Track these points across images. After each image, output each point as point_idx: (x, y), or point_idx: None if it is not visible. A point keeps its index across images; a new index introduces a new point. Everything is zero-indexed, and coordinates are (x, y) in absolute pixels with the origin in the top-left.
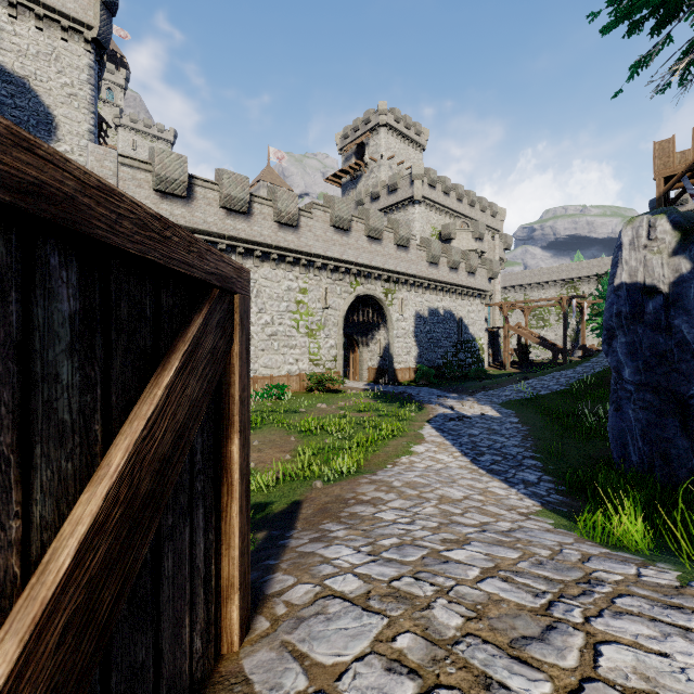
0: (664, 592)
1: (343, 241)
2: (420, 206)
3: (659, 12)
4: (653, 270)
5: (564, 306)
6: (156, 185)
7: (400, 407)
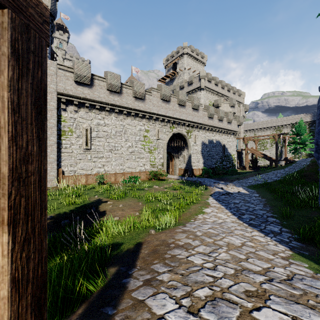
0: None
1: (166, 106)
2: (203, 91)
3: None
4: None
5: (276, 138)
6: (75, 79)
7: (195, 187)
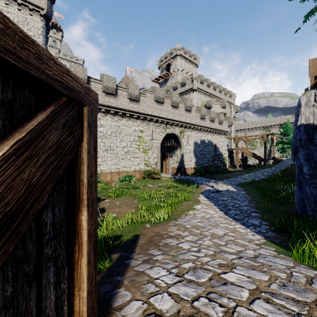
0: None
1: (160, 108)
2: (196, 92)
3: None
4: None
5: (264, 138)
6: None
7: (187, 186)
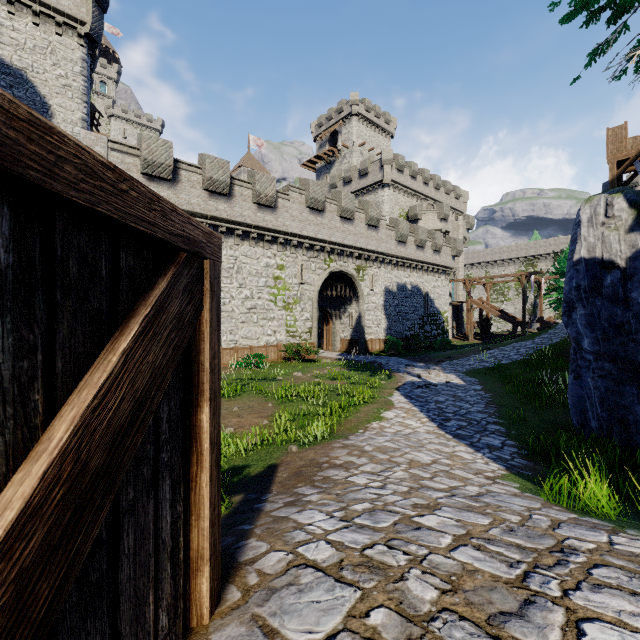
0: (639, 562)
1: (317, 221)
2: (389, 189)
3: (616, 3)
4: (610, 246)
5: (523, 281)
6: (144, 169)
7: (371, 375)
